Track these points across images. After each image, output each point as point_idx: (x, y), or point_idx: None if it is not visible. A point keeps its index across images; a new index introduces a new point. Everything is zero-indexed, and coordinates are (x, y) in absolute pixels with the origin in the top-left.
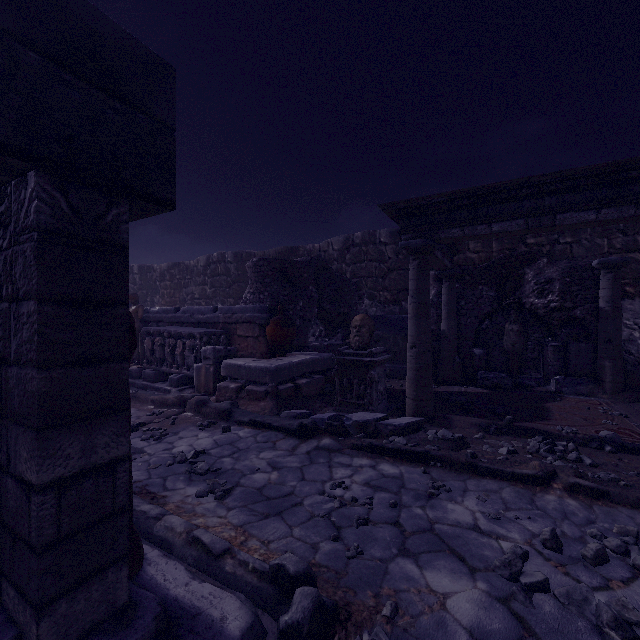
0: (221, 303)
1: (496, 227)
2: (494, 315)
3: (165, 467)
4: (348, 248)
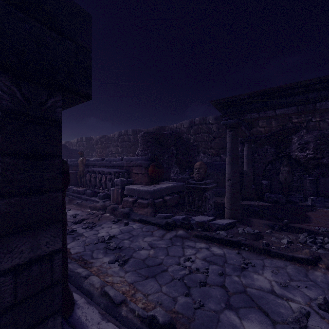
0: (126, 156)
1: (278, 111)
2: (273, 162)
3: (93, 245)
4: (192, 126)
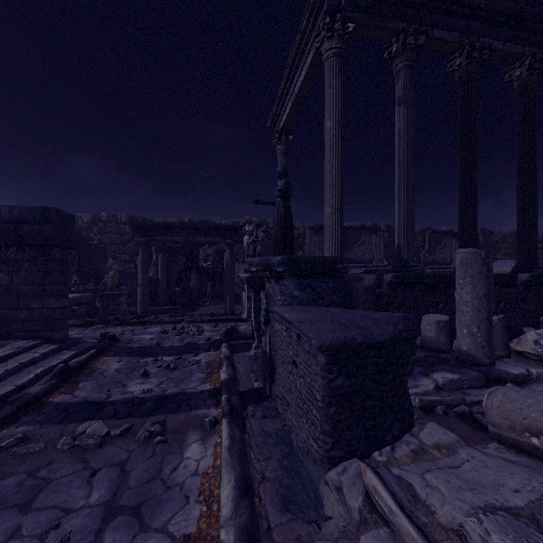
0: None
1: (174, 238)
2: (188, 270)
3: None
4: (96, 223)
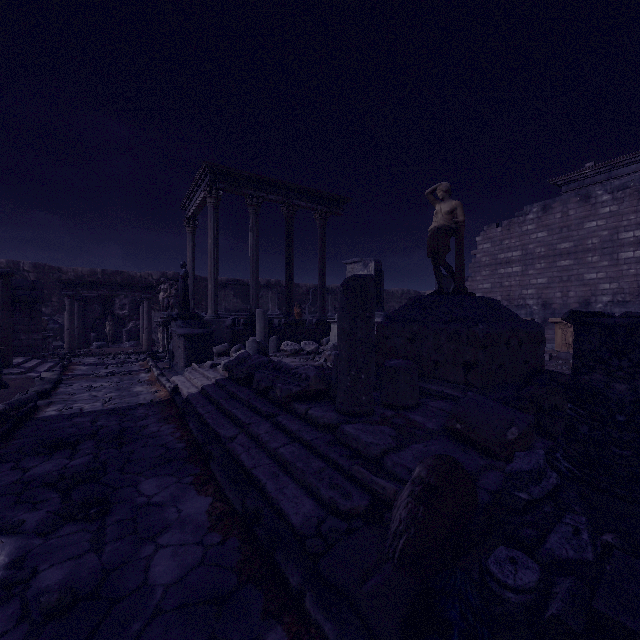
0: None
1: (100, 292)
2: (102, 318)
3: None
4: None
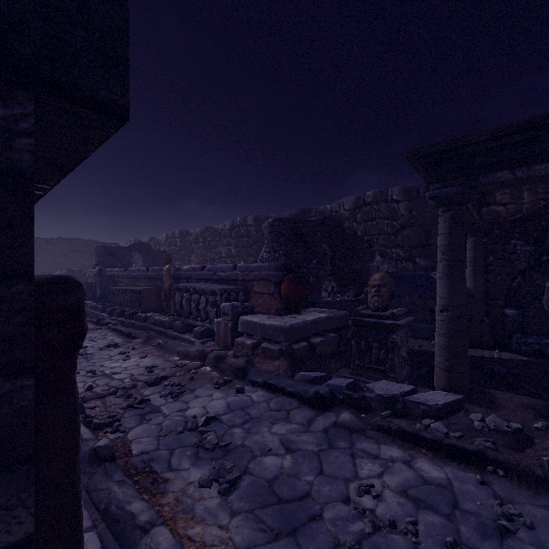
0: (243, 261)
1: None
2: (528, 272)
3: (175, 435)
4: (359, 207)
